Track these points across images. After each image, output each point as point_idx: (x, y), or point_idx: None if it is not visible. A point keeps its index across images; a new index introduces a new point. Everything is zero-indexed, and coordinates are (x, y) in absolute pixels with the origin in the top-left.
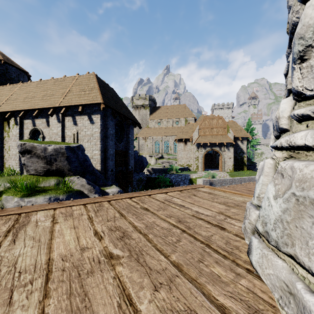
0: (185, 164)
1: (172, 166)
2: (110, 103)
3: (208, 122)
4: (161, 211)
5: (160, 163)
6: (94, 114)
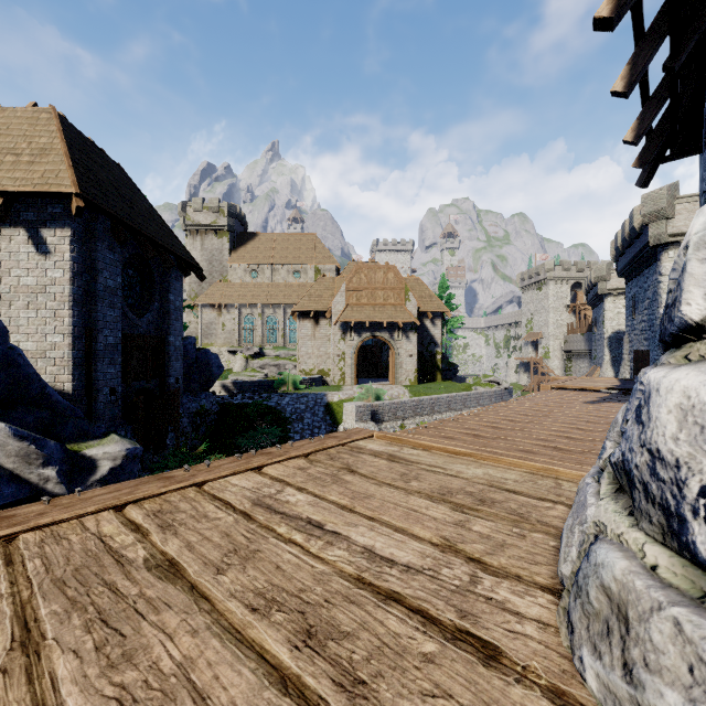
0: (316, 370)
1: (286, 375)
2: (107, 201)
3: (367, 277)
4: (232, 570)
5: (256, 367)
6: (50, 225)
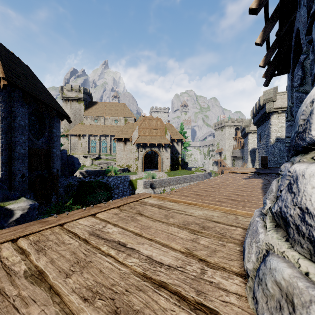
0: (125, 165)
1: (111, 167)
2: (20, 82)
3: (148, 123)
4: (75, 274)
5: (96, 164)
6: None
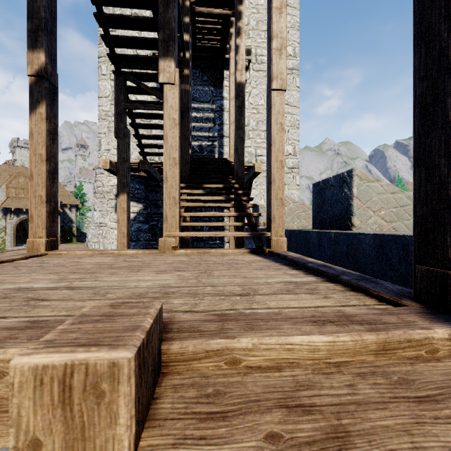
0: None
1: None
2: None
3: (24, 181)
4: None
5: None
6: None
